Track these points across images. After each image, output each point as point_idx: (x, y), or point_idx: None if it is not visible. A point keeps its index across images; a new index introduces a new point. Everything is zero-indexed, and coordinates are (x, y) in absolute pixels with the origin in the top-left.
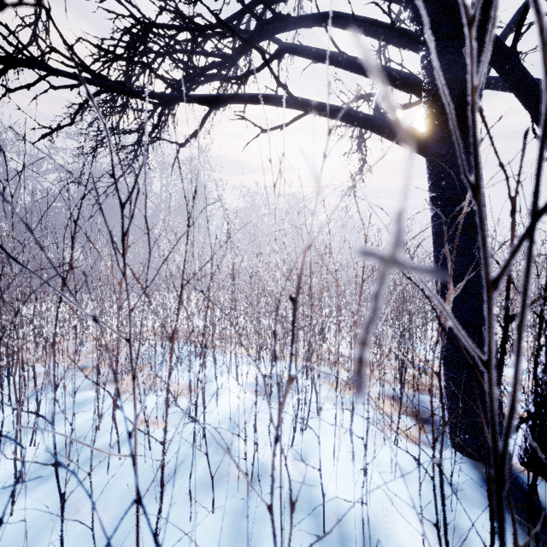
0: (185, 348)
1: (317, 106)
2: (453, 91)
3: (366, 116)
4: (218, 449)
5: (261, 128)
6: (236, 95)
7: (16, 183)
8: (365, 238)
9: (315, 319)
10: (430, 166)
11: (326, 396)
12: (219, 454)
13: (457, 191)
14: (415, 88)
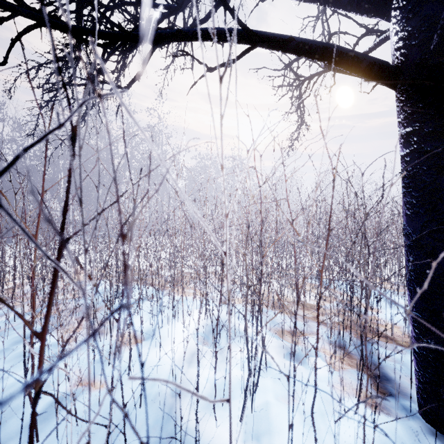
0: (138, 291)
1: (268, 37)
2: (437, 2)
3: (324, 45)
4: (156, 423)
5: (206, 66)
6: (179, 30)
7: (1, 145)
8: (333, 178)
9: (266, 272)
10: (402, 96)
11: (273, 347)
12: (156, 431)
13: (442, 123)
14: (383, 8)
